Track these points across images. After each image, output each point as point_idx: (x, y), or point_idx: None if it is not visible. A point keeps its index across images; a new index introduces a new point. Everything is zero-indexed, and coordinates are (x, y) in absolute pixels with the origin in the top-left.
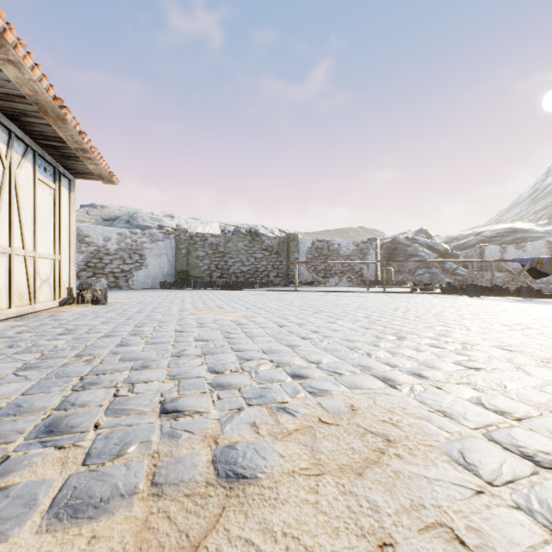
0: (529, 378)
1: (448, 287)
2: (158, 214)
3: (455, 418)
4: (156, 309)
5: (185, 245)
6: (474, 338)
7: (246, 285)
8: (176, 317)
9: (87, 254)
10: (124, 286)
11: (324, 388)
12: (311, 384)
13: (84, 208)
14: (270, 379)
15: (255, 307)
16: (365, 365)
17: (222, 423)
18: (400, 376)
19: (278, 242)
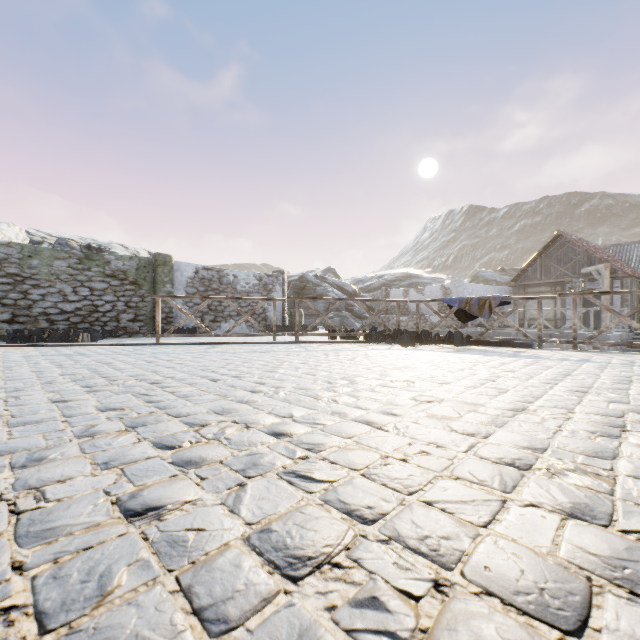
0: None
1: (375, 334)
2: None
3: None
4: None
5: None
6: None
7: (59, 337)
8: None
9: None
10: None
11: None
12: None
13: None
14: None
15: None
16: None
17: None
18: None
19: (136, 266)
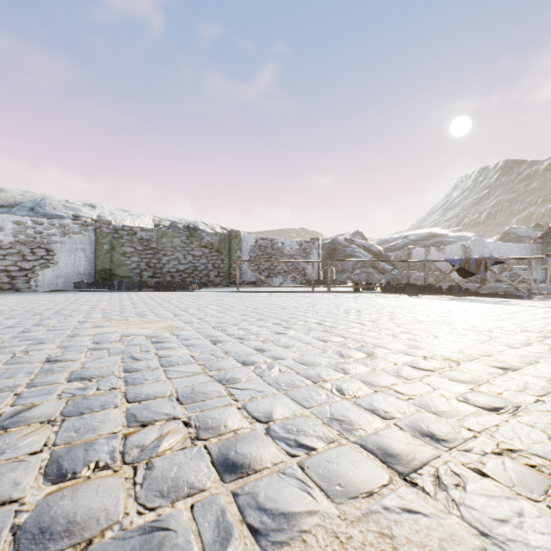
0: None
1: (389, 286)
2: (74, 202)
3: None
4: (45, 320)
5: (109, 239)
6: (451, 350)
7: (182, 286)
8: (65, 334)
9: None
10: (24, 288)
11: (285, 507)
12: (258, 493)
13: None
14: (172, 489)
15: (187, 313)
16: (342, 418)
17: None
18: (406, 443)
19: (219, 239)
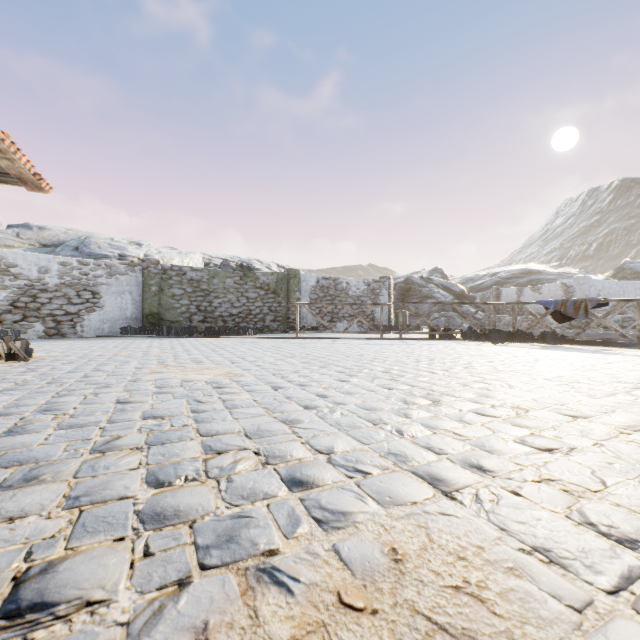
0: (623, 463)
1: (470, 333)
2: (120, 240)
3: (570, 566)
4: (102, 365)
5: (156, 280)
6: (524, 399)
7: (235, 332)
8: (127, 379)
9: (13, 291)
10: (70, 334)
11: (342, 508)
12: (320, 499)
13: (14, 228)
14: (251, 494)
15: (244, 360)
16: (398, 452)
17: (131, 639)
18: (454, 472)
19: (276, 279)
